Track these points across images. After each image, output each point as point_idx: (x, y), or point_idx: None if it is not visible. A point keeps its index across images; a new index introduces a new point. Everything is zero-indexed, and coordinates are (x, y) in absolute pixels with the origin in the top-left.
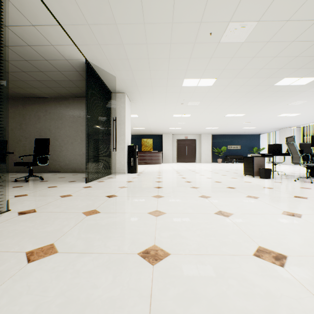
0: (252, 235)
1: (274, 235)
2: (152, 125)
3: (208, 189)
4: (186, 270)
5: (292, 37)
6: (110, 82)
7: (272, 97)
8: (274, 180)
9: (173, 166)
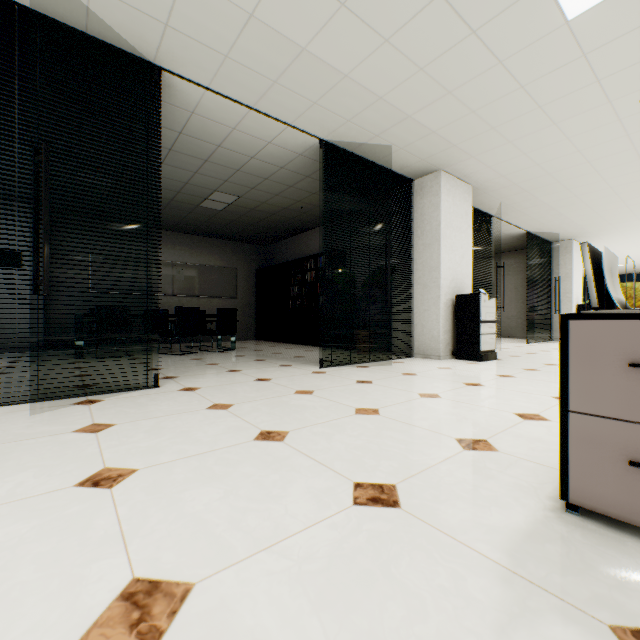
0: None
1: None
2: (638, 260)
3: None
4: None
5: None
6: (550, 236)
7: None
8: None
9: None
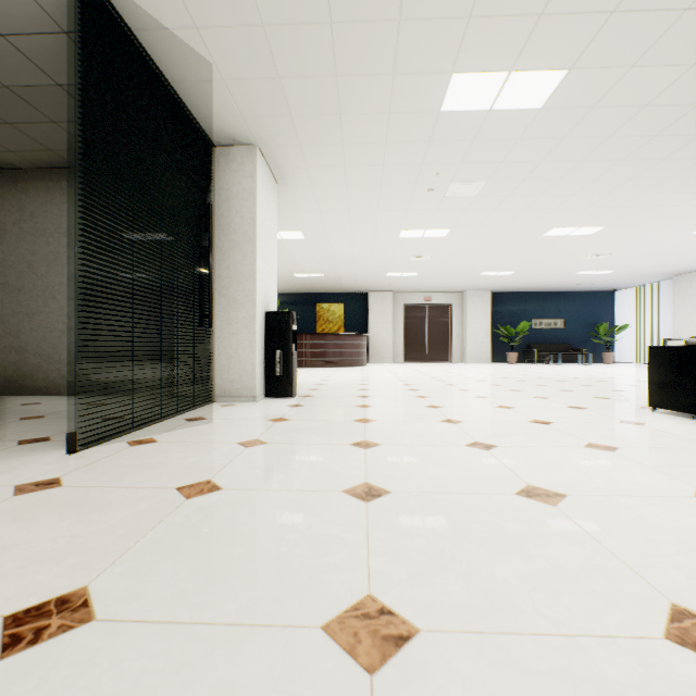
0: None
1: None
2: (342, 266)
3: (623, 510)
4: None
5: None
6: (198, 93)
7: None
8: None
9: (399, 371)
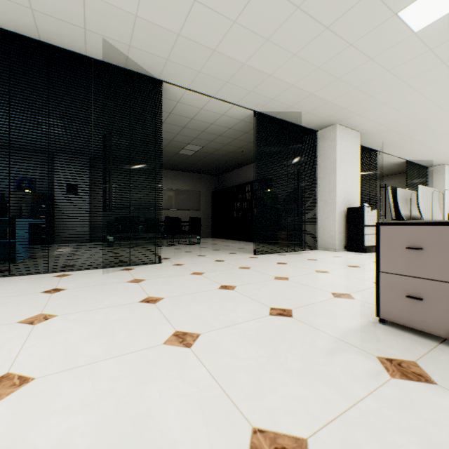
0: None
1: None
2: None
3: None
4: None
5: None
6: (426, 163)
7: None
8: None
9: None
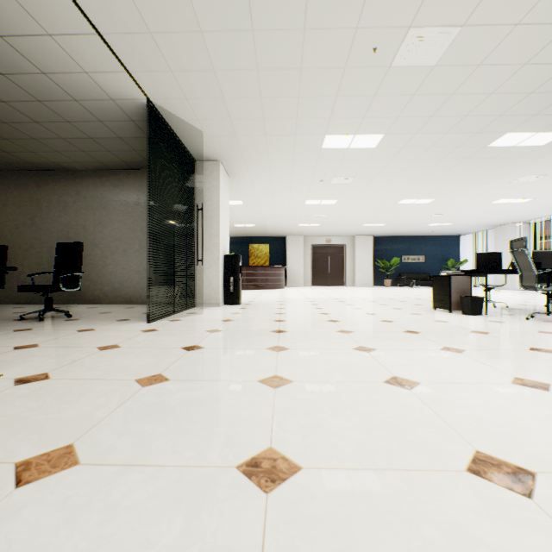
0: (460, 427)
1: (504, 426)
2: (268, 220)
3: (370, 334)
4: (333, 504)
5: (524, 56)
6: (192, 141)
7: (483, 169)
8: (489, 317)
9: (306, 292)
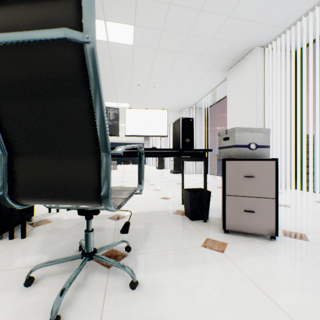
0: None
1: None
2: None
3: None
4: None
5: None
6: None
7: None
8: None
9: None
